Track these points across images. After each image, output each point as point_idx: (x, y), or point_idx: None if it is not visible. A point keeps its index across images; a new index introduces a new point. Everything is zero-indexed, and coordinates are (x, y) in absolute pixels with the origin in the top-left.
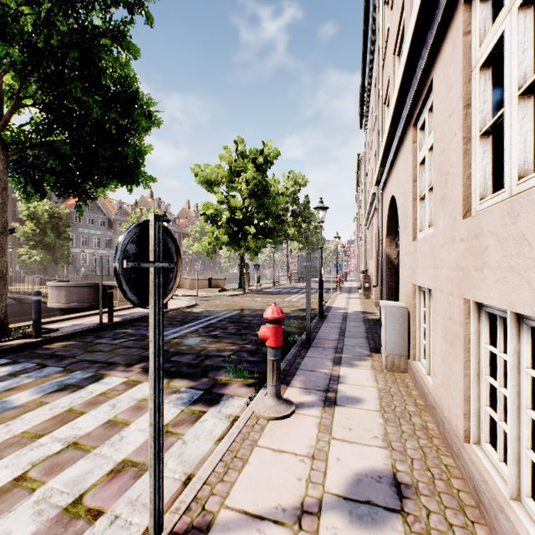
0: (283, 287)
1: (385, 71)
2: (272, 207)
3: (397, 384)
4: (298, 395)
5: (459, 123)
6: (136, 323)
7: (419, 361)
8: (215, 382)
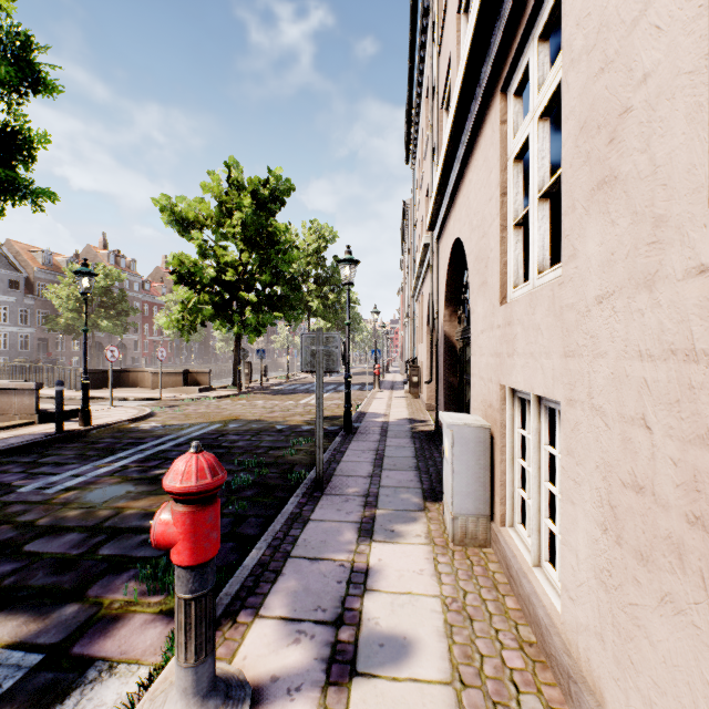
0: (302, 382)
1: (444, 53)
2: (282, 266)
3: (477, 582)
4: (270, 650)
5: None
6: (10, 457)
7: (511, 527)
8: (91, 615)
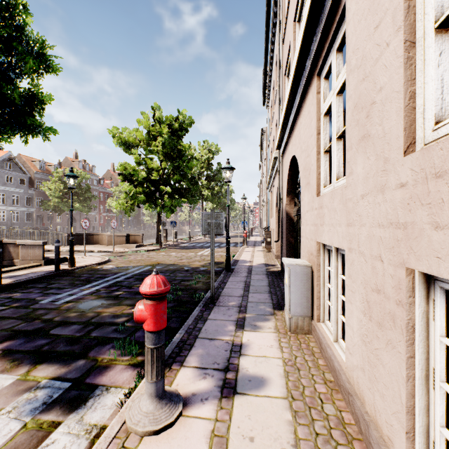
0: (198, 241)
1: (286, 43)
2: (186, 170)
3: (302, 352)
4: (190, 381)
5: (396, 24)
6: (31, 284)
7: (323, 322)
8: (93, 365)
